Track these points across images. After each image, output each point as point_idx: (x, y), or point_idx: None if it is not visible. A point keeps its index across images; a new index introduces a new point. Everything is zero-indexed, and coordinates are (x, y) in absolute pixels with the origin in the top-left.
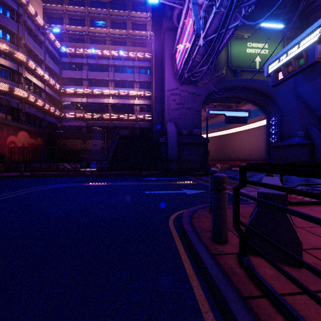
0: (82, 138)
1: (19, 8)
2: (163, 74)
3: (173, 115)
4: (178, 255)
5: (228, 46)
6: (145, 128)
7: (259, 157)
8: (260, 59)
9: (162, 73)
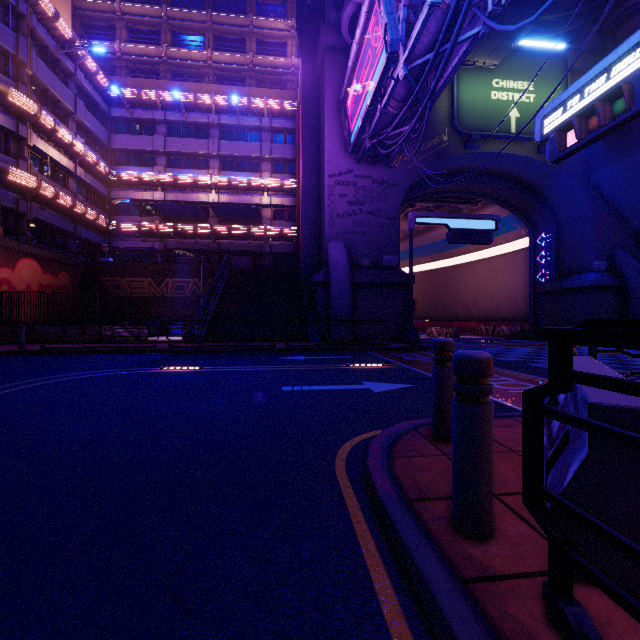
0: (153, 273)
1: (20, 1)
2: (320, 142)
3: (341, 226)
4: (362, 569)
5: (454, 86)
6: (284, 254)
7: (513, 313)
8: (519, 114)
9: (319, 140)
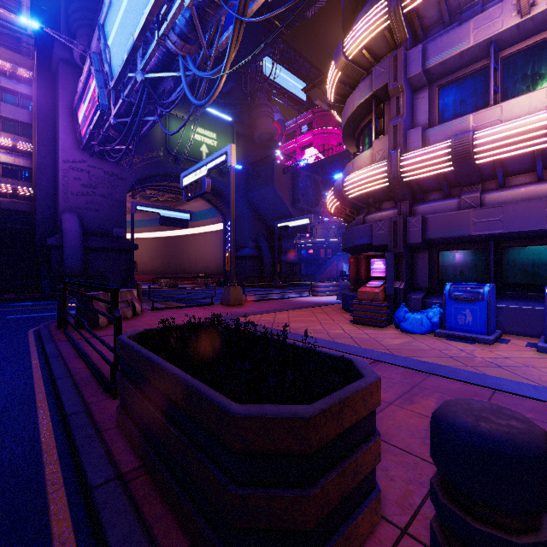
0: None
1: None
2: (56, 129)
3: (75, 202)
4: (27, 339)
5: (166, 122)
6: (18, 212)
7: (217, 270)
8: (208, 151)
9: (55, 126)
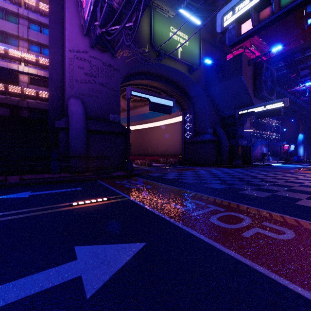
0: None
1: None
2: (63, 28)
3: (79, 88)
4: None
5: (152, 21)
6: (40, 110)
7: (175, 152)
8: (182, 49)
9: (63, 27)
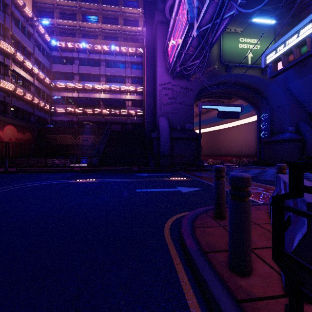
0: (72, 133)
1: None
2: (155, 68)
3: (165, 109)
4: (181, 292)
5: (220, 41)
6: (137, 124)
7: (249, 152)
8: (252, 55)
9: (154, 67)
